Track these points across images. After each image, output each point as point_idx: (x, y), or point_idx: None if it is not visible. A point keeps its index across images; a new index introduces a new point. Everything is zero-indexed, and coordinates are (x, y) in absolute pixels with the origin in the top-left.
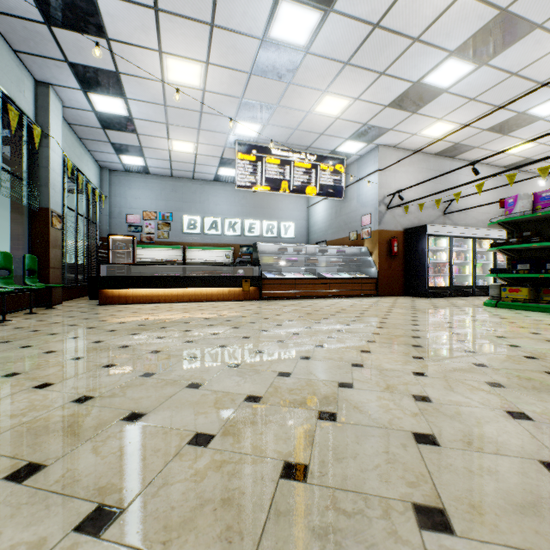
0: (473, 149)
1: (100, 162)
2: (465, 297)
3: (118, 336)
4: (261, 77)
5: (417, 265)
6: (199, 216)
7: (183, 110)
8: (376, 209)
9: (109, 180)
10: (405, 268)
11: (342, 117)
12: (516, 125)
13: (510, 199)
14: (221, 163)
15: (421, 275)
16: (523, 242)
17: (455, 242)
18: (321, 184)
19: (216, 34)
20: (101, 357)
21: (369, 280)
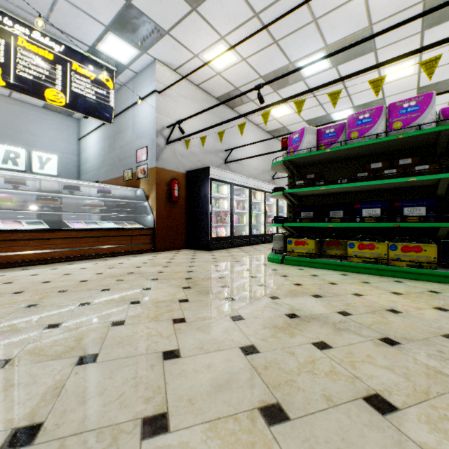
0: (250, 102)
1: None
2: (244, 247)
3: None
4: None
5: (200, 213)
6: None
7: None
8: (153, 140)
9: None
10: (187, 216)
11: None
12: (285, 80)
13: (296, 134)
14: None
15: (204, 224)
16: (311, 185)
17: (236, 191)
18: (75, 92)
19: None
20: None
21: (143, 231)
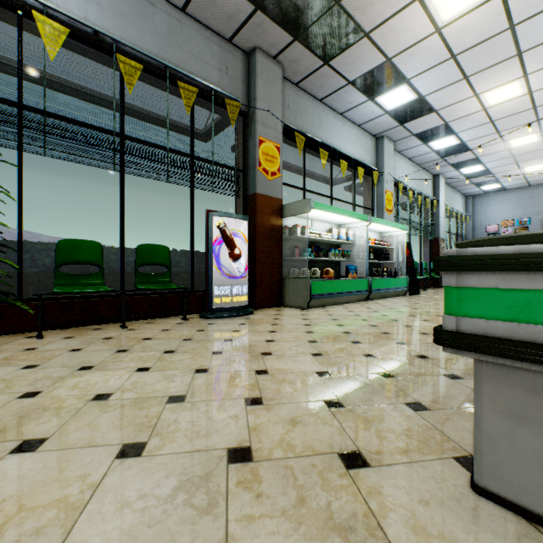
0: None
1: (465, 194)
2: None
3: None
4: None
5: None
6: None
7: (528, 153)
8: None
9: (471, 204)
10: None
11: None
12: None
13: None
14: None
15: None
16: None
17: None
18: None
19: (542, 121)
20: None
21: None
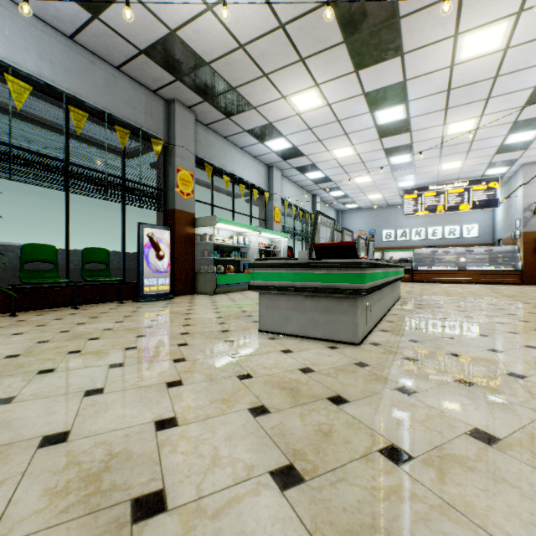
0: None
1: (337, 209)
2: None
3: None
4: (398, 171)
5: None
6: (393, 229)
7: (367, 187)
8: (521, 215)
9: (341, 217)
10: None
11: (465, 165)
12: None
13: None
14: (401, 197)
15: None
16: None
17: None
18: (474, 201)
19: (370, 170)
20: None
21: (511, 272)
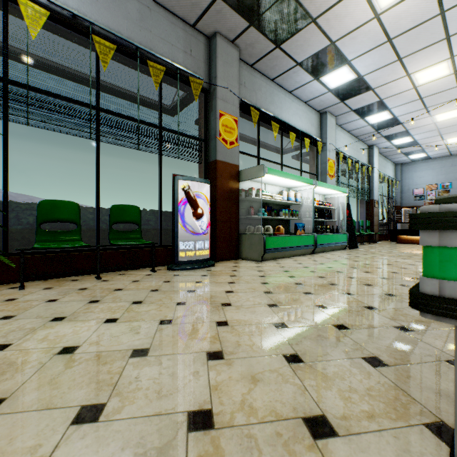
0: None
1: (395, 162)
2: None
3: (406, 250)
4: None
5: None
6: None
7: (451, 126)
8: None
9: (400, 170)
10: None
11: None
12: None
13: None
14: None
15: None
16: None
17: None
18: None
19: None
20: (401, 252)
21: None
